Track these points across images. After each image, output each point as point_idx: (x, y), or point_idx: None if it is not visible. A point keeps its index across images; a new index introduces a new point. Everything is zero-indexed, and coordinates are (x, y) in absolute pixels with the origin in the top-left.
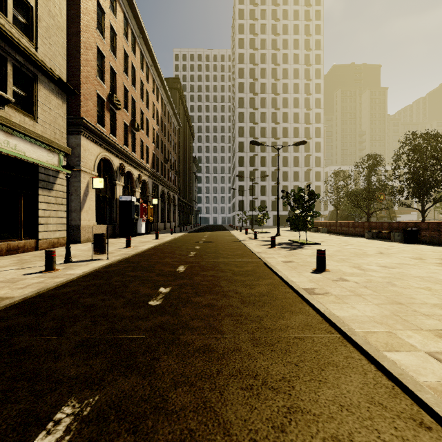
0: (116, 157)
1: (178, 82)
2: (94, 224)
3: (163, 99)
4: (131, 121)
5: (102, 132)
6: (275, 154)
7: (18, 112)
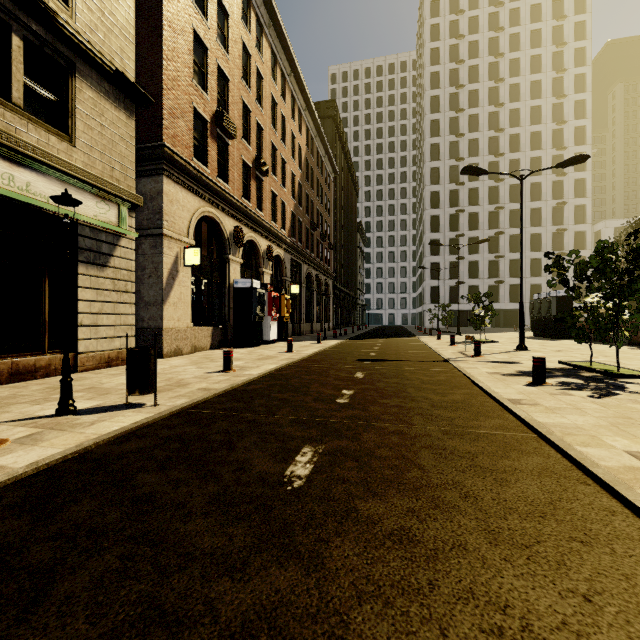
0: (228, 216)
1: (333, 106)
2: (188, 326)
3: (309, 129)
4: (255, 160)
5: (201, 173)
6: (496, 207)
7: (35, 126)
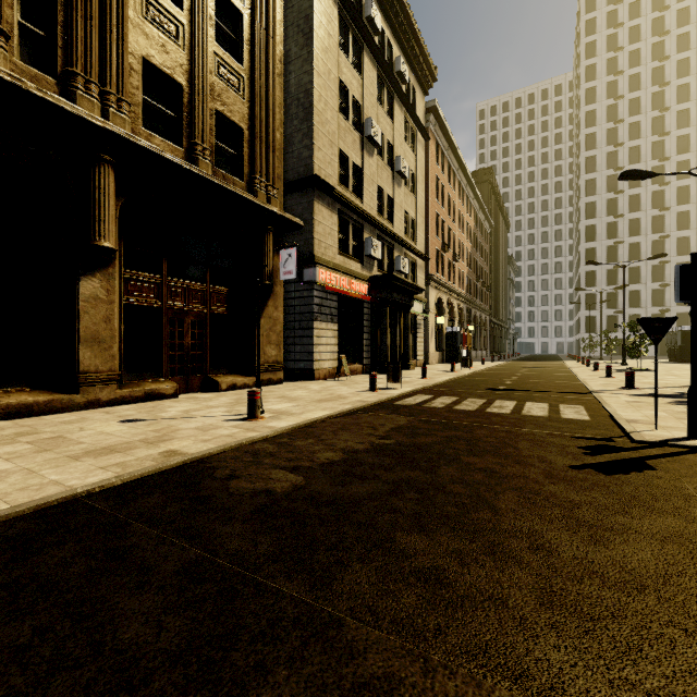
0: (444, 293)
1: (490, 173)
2: (434, 351)
3: (475, 209)
4: (452, 256)
5: (439, 279)
6: (660, 236)
7: None
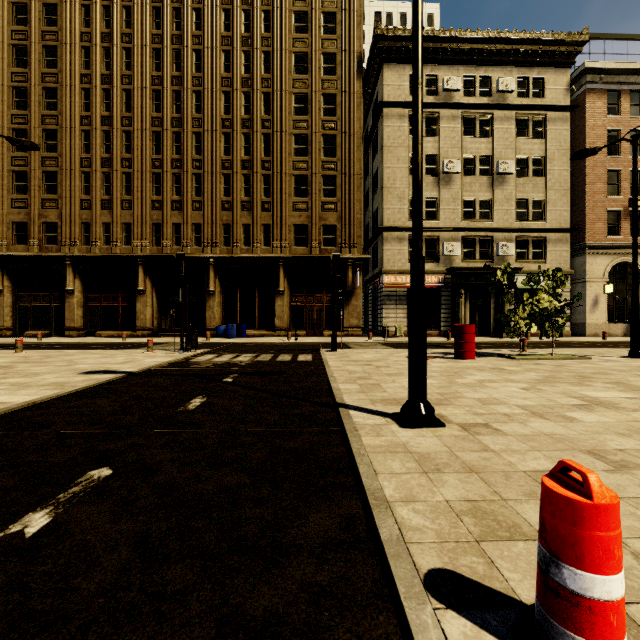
0: None
1: None
2: (603, 323)
3: None
4: None
5: (612, 243)
6: None
7: (534, 263)
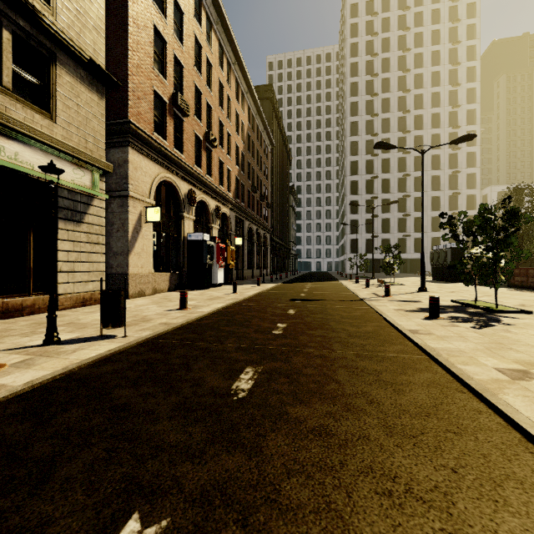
0: (183, 180)
1: (271, 90)
2: (150, 272)
3: (250, 109)
4: (205, 134)
5: (161, 145)
6: (404, 174)
7: (22, 105)
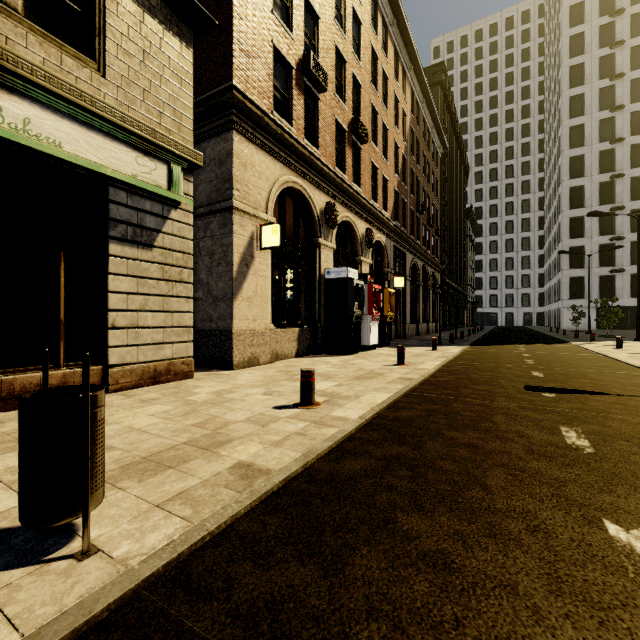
0: (318, 189)
1: (441, 70)
2: (267, 328)
3: (414, 94)
4: (351, 123)
5: (283, 129)
6: None
7: (40, 40)
